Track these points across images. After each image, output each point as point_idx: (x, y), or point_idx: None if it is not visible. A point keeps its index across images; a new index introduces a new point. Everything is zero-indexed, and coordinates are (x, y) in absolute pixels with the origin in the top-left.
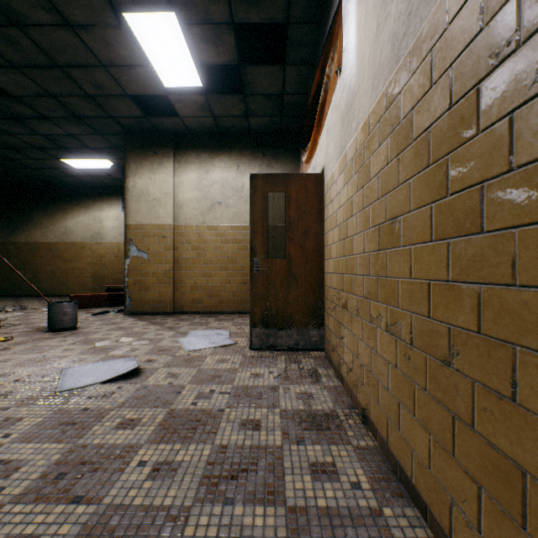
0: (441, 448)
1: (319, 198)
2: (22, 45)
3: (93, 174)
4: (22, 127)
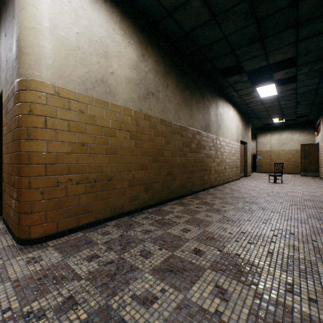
0: None
1: (317, 148)
2: None
3: None
4: None
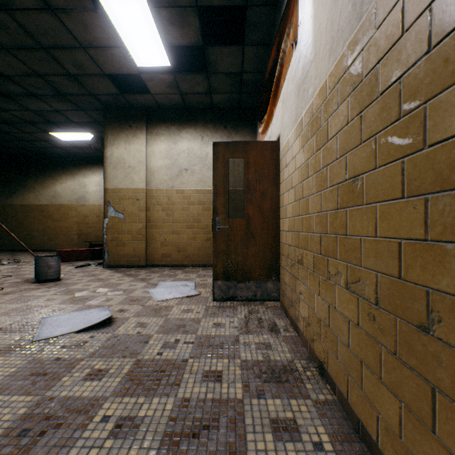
0: (416, 420)
1: (274, 163)
2: (10, 28)
3: (78, 145)
4: (14, 104)
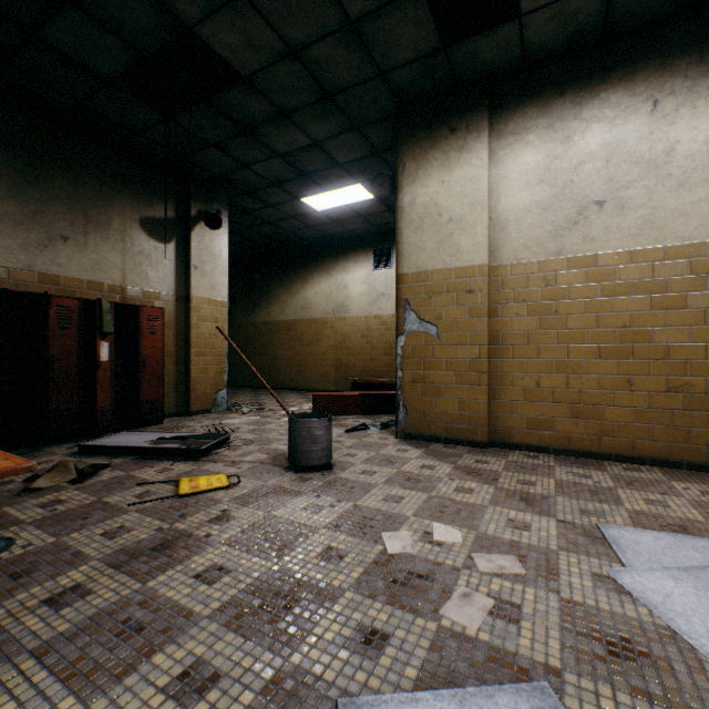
0: None
1: None
2: None
3: (337, 218)
4: (257, 147)
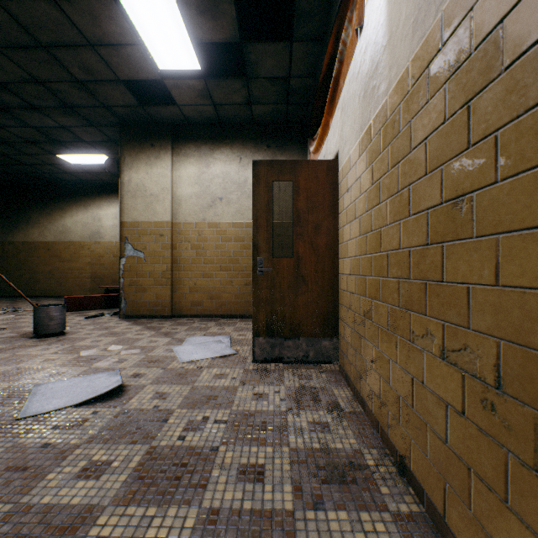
0: None
1: (331, 188)
2: None
3: (91, 170)
4: (11, 118)
